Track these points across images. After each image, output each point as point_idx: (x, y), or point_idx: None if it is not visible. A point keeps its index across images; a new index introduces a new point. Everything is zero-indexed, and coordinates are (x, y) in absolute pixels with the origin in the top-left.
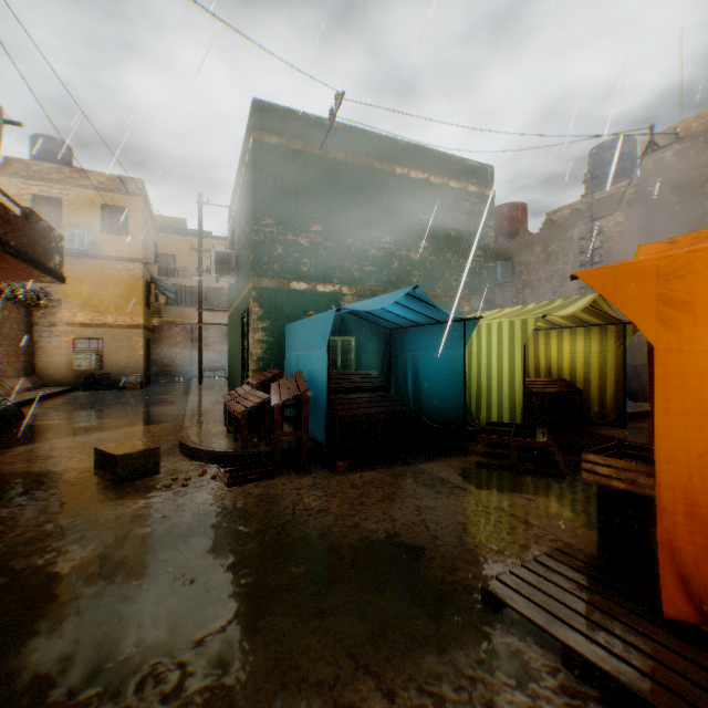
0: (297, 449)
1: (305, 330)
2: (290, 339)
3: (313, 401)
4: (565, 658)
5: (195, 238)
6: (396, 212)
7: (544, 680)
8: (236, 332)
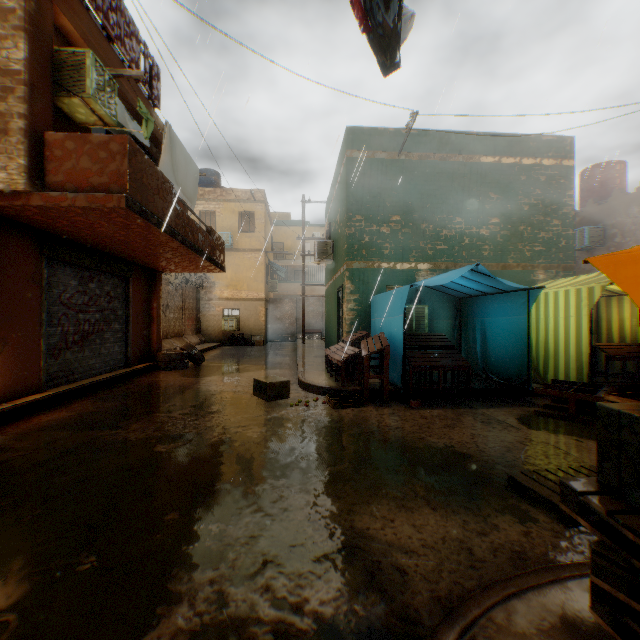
0: (380, 390)
1: (387, 301)
2: (374, 307)
3: (392, 354)
4: (557, 515)
5: (297, 227)
6: (467, 196)
7: (538, 523)
8: (332, 302)
